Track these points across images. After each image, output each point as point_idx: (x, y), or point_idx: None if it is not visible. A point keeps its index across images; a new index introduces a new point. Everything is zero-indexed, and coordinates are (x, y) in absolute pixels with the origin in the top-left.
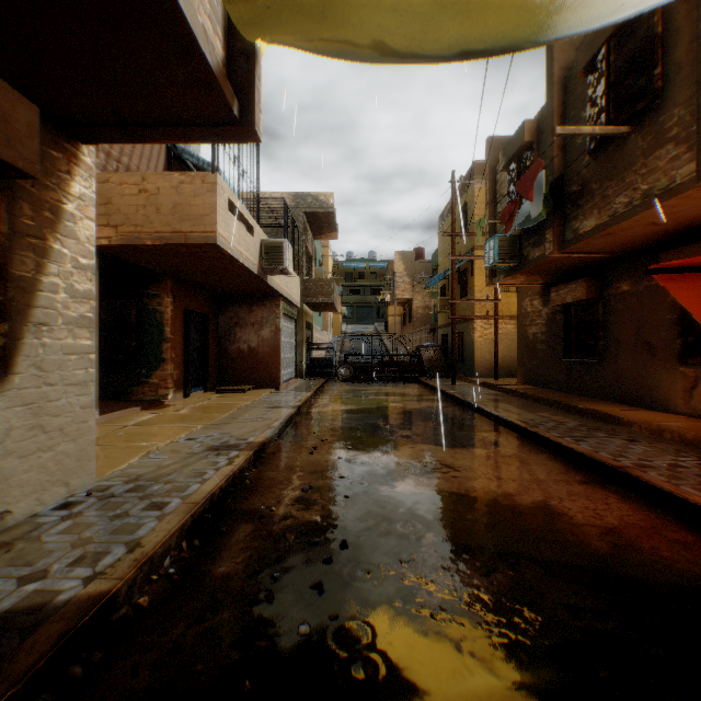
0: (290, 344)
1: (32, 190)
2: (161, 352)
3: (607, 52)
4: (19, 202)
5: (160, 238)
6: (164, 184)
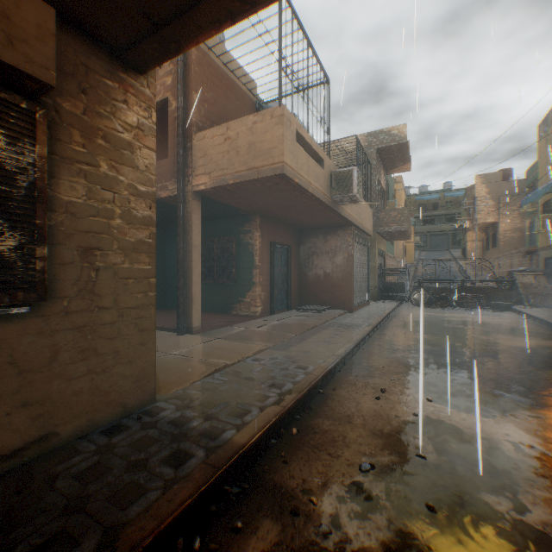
0: (363, 270)
1: (82, 117)
2: (252, 276)
3: None
4: (66, 128)
5: (239, 176)
6: (242, 128)
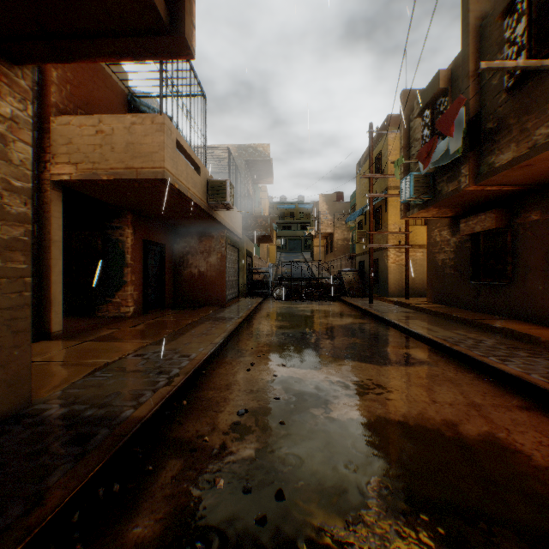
0: (234, 269)
1: None
2: (123, 275)
3: None
4: None
5: (114, 173)
6: (118, 125)
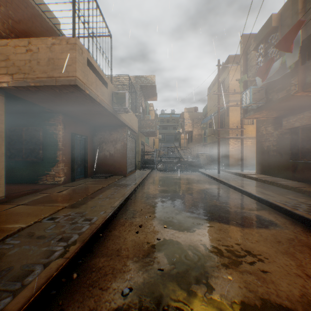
0: (132, 152)
1: None
2: (56, 156)
3: None
4: None
5: (40, 81)
6: (42, 46)
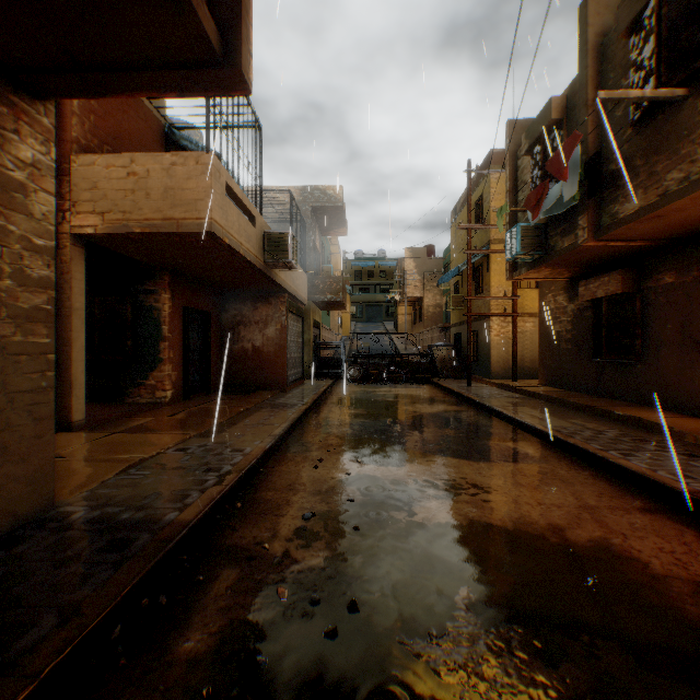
0: (297, 343)
1: None
2: (158, 351)
3: (656, 5)
4: None
5: (150, 225)
6: (155, 166)
